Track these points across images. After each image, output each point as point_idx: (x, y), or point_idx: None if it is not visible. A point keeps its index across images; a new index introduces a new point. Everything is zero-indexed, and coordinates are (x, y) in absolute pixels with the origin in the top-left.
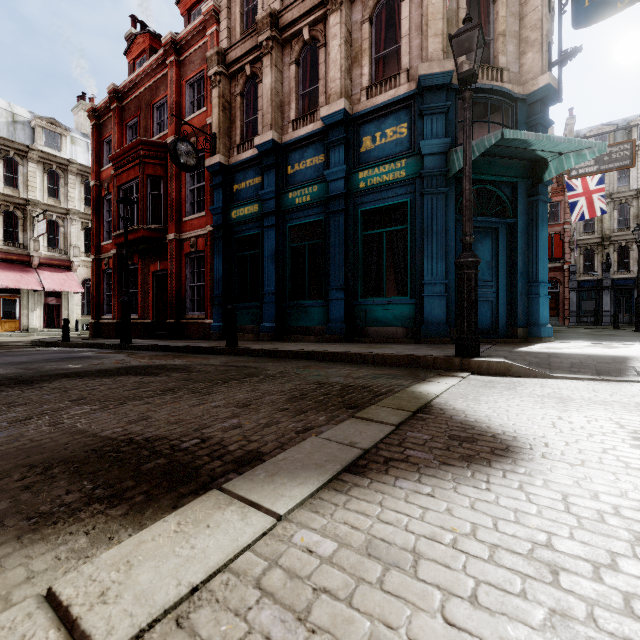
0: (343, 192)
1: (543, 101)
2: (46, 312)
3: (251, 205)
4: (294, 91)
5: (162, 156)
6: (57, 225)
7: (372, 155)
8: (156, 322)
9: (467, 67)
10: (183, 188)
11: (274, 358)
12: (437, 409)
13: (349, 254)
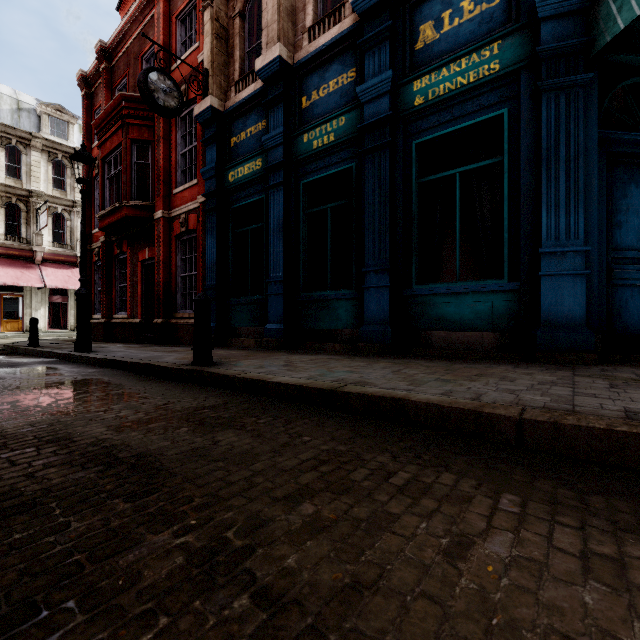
0: (387, 114)
1: None
2: (51, 311)
3: (252, 161)
4: None
5: (149, 115)
6: (63, 218)
7: (436, 50)
8: (145, 322)
9: None
10: (173, 152)
11: (259, 400)
12: None
13: (396, 215)
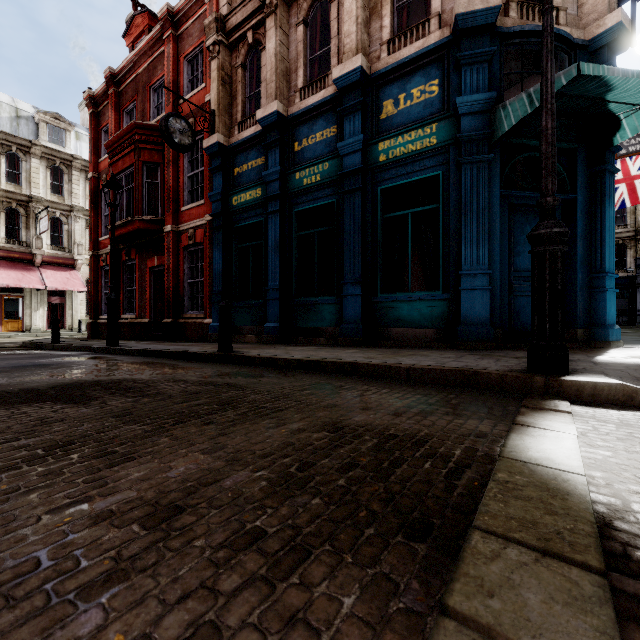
0: (359, 167)
1: (610, 47)
2: (50, 312)
3: (253, 189)
4: (302, 55)
5: (159, 141)
6: (61, 222)
7: (394, 122)
8: (153, 322)
9: (514, 6)
10: (181, 175)
11: (273, 369)
12: (639, 544)
13: (366, 241)
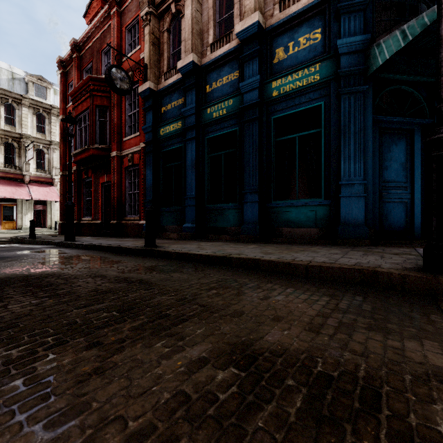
0: (257, 101)
1: None
2: (35, 215)
3: (175, 122)
4: (212, 19)
5: (107, 90)
6: (43, 153)
7: (285, 64)
8: (104, 223)
9: None
10: (123, 114)
11: (186, 263)
12: None
13: (262, 160)
